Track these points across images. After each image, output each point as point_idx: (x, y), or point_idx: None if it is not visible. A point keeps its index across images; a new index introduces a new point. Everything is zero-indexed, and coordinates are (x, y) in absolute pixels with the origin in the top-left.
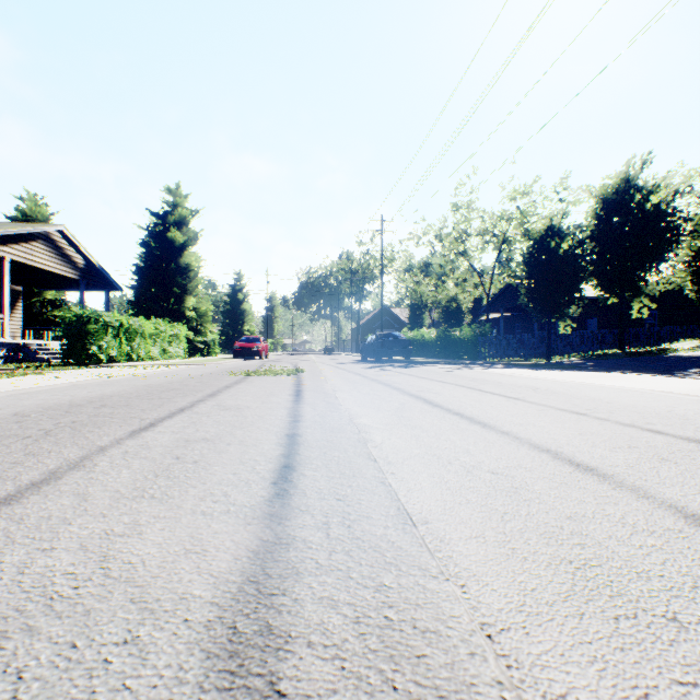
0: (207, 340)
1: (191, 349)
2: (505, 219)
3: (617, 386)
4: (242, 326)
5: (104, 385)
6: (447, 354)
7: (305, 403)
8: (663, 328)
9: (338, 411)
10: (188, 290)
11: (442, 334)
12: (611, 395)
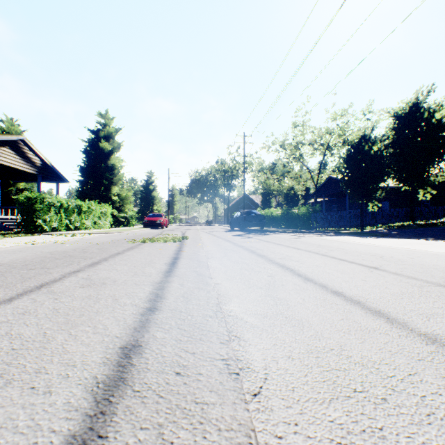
0: (127, 216)
1: (116, 222)
2: (329, 133)
3: None
4: (152, 207)
5: (16, 252)
6: (289, 225)
7: (176, 274)
8: (438, 207)
9: (206, 289)
10: (114, 182)
11: (285, 211)
12: None
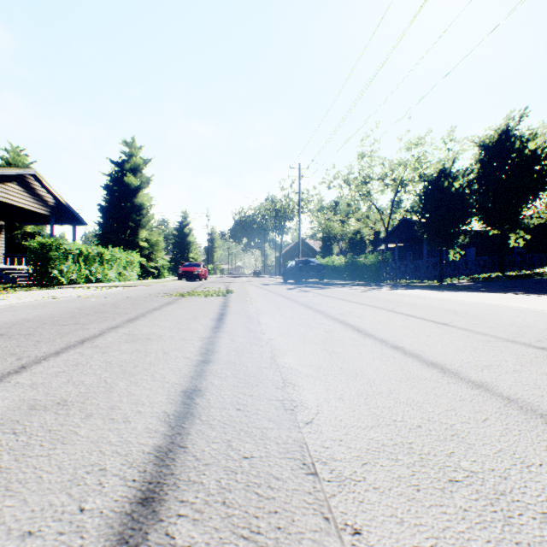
0: (157, 265)
1: (145, 273)
2: (402, 165)
3: (533, 309)
4: (187, 254)
5: (38, 307)
6: (354, 277)
7: (225, 330)
8: (534, 255)
9: (259, 344)
10: (142, 224)
11: (350, 260)
12: (541, 320)
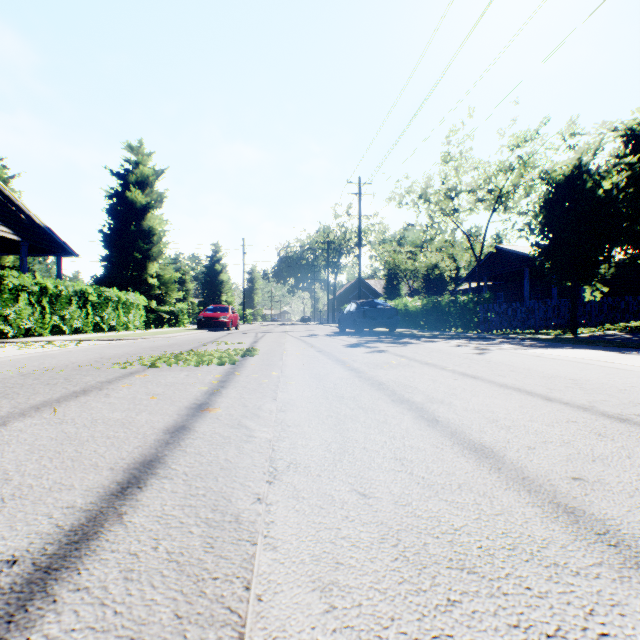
0: (175, 310)
1: (158, 319)
2: (505, 170)
3: None
4: (219, 296)
5: None
6: (437, 325)
7: None
8: None
9: None
10: (152, 256)
11: (430, 302)
12: None
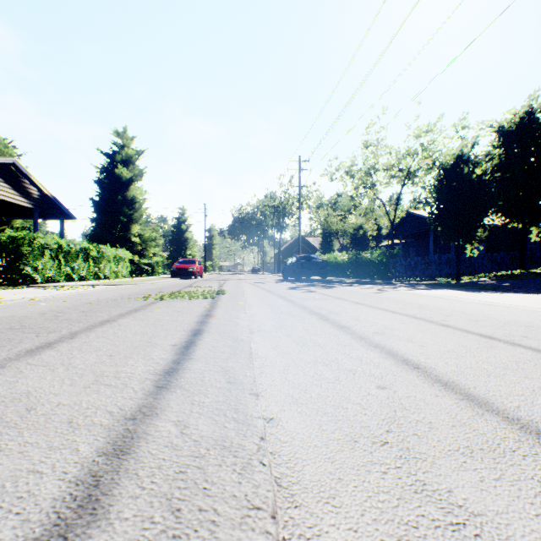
0: (151, 262)
1: (138, 270)
2: (411, 154)
3: None
4: (185, 251)
5: None
6: (359, 274)
7: (181, 382)
8: None
9: (242, 449)
10: (134, 219)
11: (354, 256)
12: None
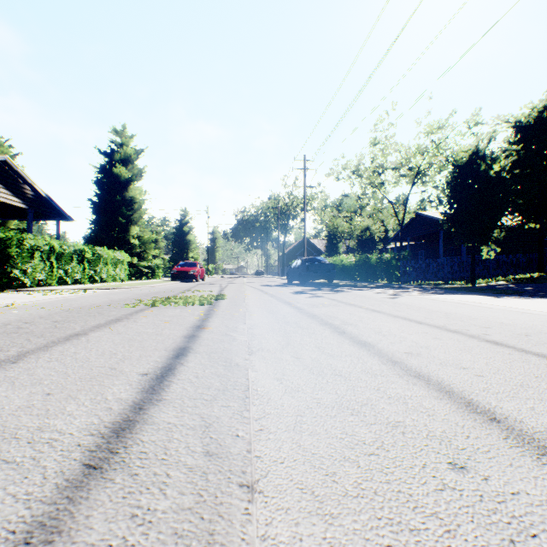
0: (151, 265)
1: (138, 273)
2: (421, 152)
3: None
4: (187, 254)
5: None
6: (367, 278)
7: (130, 455)
8: None
9: None
10: (133, 220)
11: (361, 259)
12: None
